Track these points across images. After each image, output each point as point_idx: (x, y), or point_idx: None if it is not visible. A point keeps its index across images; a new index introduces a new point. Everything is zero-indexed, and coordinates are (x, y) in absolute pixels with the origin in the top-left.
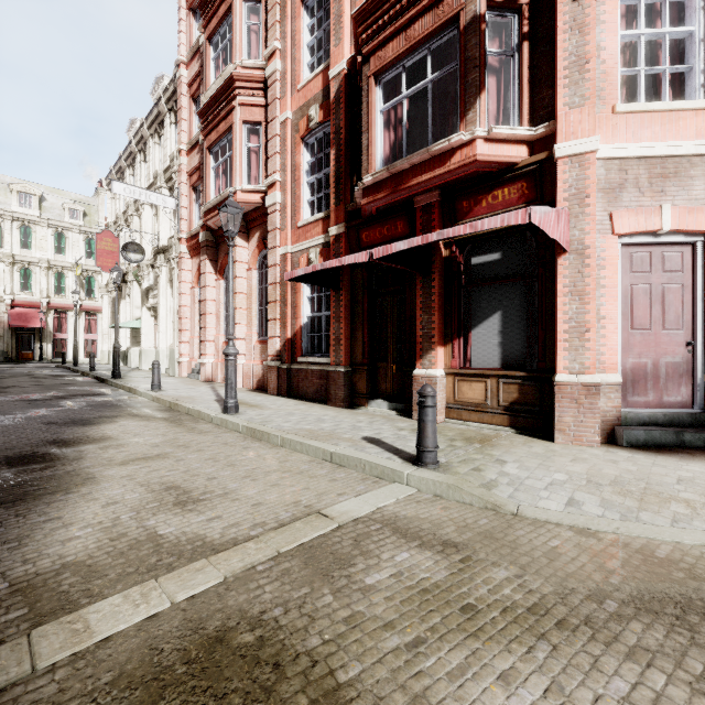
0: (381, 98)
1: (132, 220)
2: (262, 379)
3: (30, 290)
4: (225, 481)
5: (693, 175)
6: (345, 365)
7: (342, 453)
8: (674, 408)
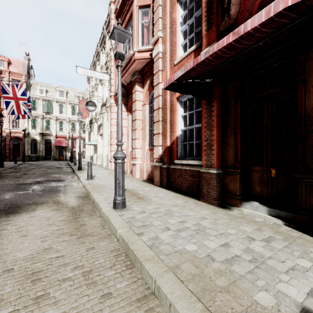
0: None
1: (94, 93)
2: (151, 173)
3: (62, 130)
4: None
5: None
6: (216, 167)
7: None
8: None
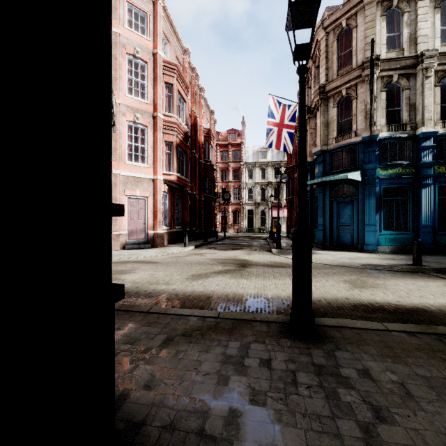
0: None
1: None
2: None
3: None
4: None
5: (144, 183)
6: None
7: None
8: (141, 239)
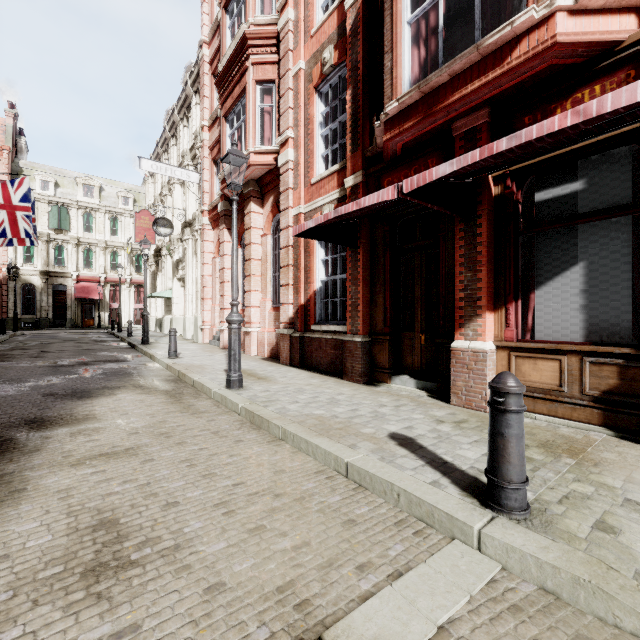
0: (409, 6)
1: (166, 200)
2: (276, 347)
3: (91, 267)
4: (186, 514)
5: None
6: (363, 334)
7: (362, 467)
8: None
